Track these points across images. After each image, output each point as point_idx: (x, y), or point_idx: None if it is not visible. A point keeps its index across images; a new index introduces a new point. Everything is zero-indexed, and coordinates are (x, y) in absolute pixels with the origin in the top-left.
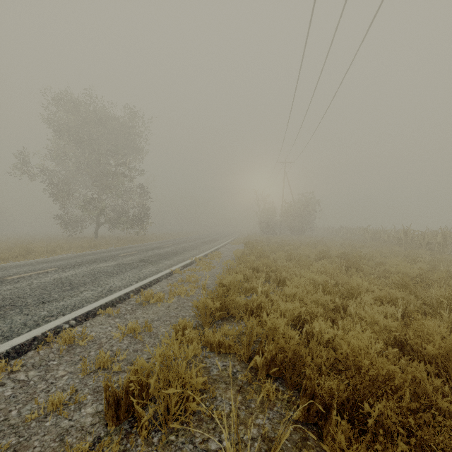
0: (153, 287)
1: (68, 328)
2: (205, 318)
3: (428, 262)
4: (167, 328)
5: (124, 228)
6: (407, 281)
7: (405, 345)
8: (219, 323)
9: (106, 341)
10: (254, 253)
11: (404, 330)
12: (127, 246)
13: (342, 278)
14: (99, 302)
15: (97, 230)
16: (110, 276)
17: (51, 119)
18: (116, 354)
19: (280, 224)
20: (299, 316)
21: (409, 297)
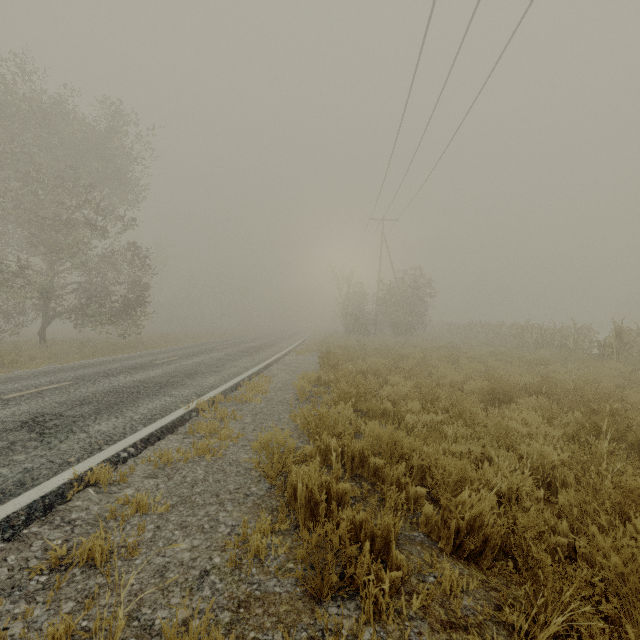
0: None
1: None
2: None
3: None
4: None
5: (97, 325)
6: None
7: None
8: None
9: None
10: (344, 387)
11: None
12: (84, 361)
13: None
14: None
15: (43, 329)
16: None
17: None
18: None
19: (376, 318)
20: None
21: None
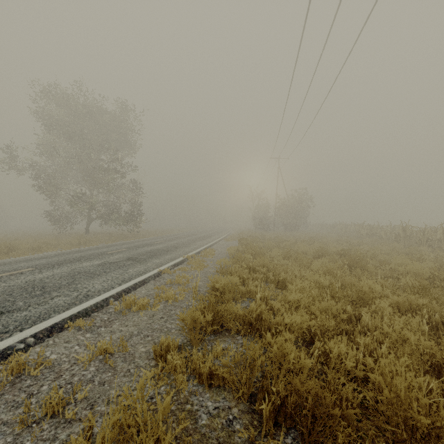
0: (138, 290)
1: (23, 349)
2: (194, 335)
3: (434, 260)
4: (147, 346)
5: (116, 224)
6: (425, 284)
7: (442, 370)
8: (211, 339)
9: (68, 367)
10: (249, 250)
11: (442, 351)
12: (118, 242)
13: (349, 280)
14: (70, 311)
15: (88, 226)
16: (91, 277)
17: (39, 111)
18: (74, 391)
19: (274, 220)
20: (306, 328)
21: (433, 305)
